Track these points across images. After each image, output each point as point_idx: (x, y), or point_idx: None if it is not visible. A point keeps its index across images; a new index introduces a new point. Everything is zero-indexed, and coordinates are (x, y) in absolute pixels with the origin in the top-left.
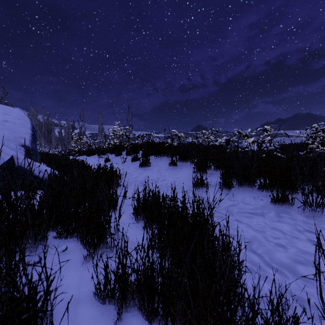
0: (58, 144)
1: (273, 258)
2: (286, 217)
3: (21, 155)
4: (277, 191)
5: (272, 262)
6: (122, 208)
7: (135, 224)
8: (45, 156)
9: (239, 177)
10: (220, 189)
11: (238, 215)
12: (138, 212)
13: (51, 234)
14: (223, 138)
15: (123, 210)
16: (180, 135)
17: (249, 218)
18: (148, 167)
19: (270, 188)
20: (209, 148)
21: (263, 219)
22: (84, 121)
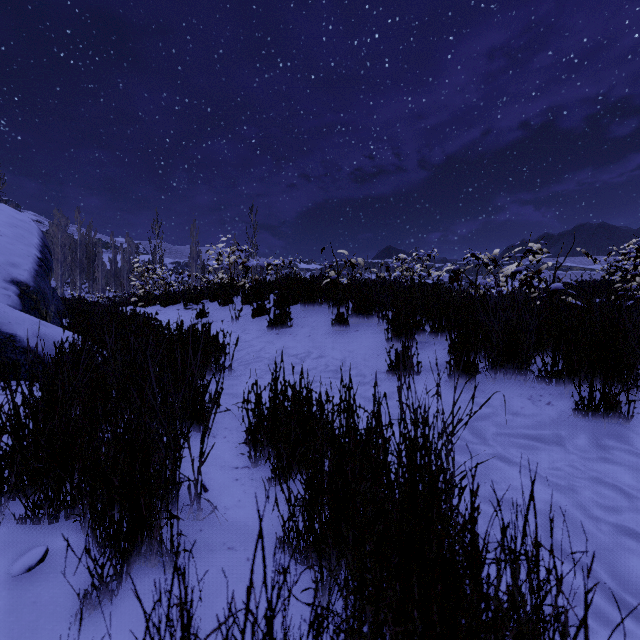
0: (109, 283)
1: (623, 576)
2: (619, 449)
3: (8, 301)
4: (591, 384)
5: (624, 591)
6: (208, 436)
7: (249, 469)
8: (73, 305)
9: (493, 352)
10: (449, 378)
11: (499, 441)
12: (257, 439)
13: (16, 507)
14: (446, 267)
15: (223, 430)
16: (354, 261)
17: (527, 450)
18: (287, 328)
19: (568, 375)
20: (415, 290)
21: (562, 453)
22: (161, 237)
